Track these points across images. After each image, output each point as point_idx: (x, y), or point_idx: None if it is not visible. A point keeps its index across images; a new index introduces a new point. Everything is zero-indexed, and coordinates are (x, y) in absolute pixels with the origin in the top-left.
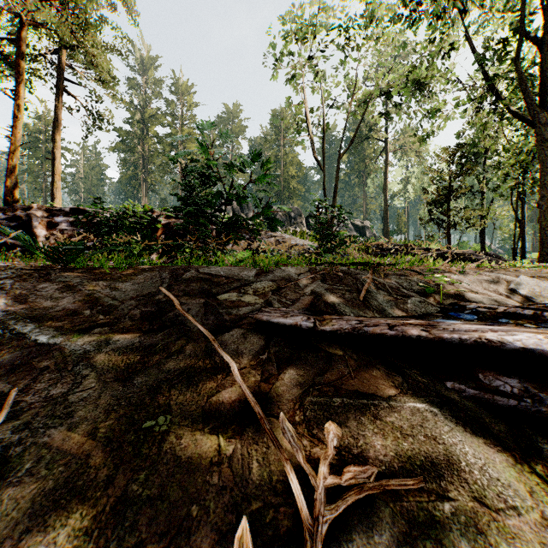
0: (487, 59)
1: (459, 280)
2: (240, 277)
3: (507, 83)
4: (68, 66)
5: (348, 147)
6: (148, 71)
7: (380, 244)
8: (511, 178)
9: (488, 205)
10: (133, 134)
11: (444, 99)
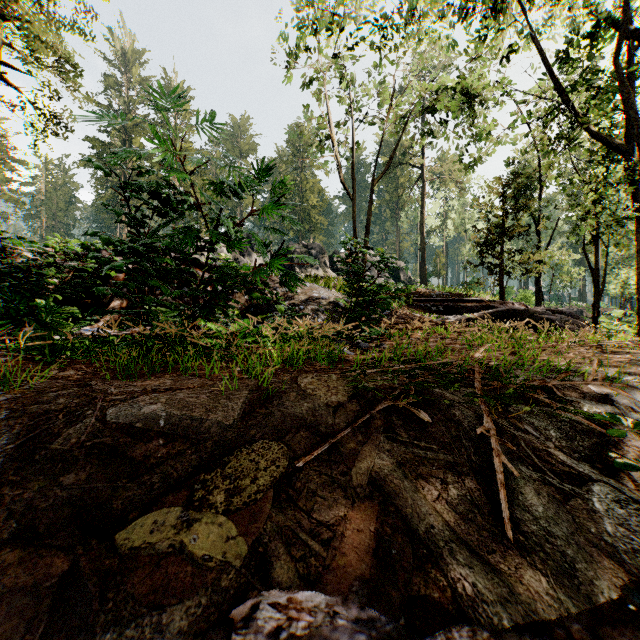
0: (571, 59)
1: (628, 406)
2: (202, 434)
3: (589, 95)
4: (10, 46)
5: (383, 172)
6: (132, 68)
7: (422, 293)
8: (594, 217)
9: (546, 247)
10: (111, 146)
11: (495, 120)
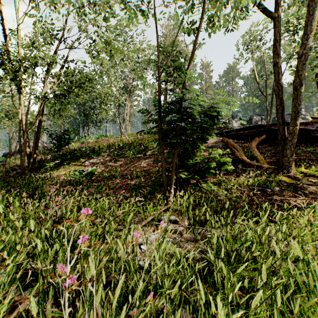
0: None
1: None
2: None
3: None
4: None
5: None
6: None
7: None
8: None
9: None
10: None
11: None
